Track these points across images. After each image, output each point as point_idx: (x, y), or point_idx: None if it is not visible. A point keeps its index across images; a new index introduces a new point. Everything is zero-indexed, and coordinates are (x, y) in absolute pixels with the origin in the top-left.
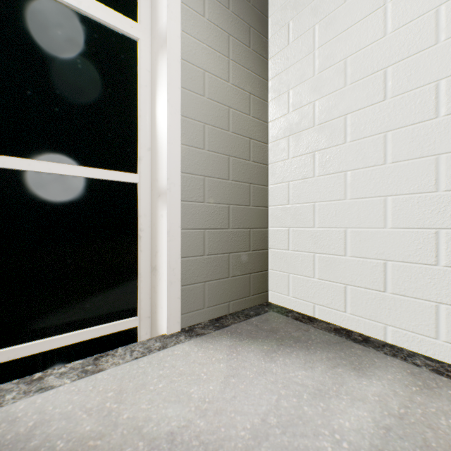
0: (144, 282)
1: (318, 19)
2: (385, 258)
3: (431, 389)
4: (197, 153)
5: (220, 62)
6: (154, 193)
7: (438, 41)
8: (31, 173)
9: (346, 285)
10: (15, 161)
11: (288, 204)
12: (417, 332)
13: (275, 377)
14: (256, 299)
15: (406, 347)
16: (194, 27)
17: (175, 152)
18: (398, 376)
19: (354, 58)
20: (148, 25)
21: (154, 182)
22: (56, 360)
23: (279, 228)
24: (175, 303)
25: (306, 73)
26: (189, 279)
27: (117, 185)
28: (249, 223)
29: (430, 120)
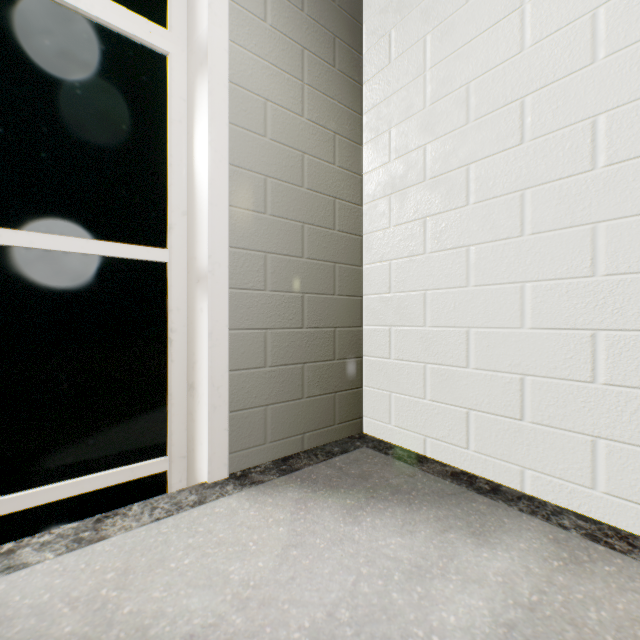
0: (176, 406)
1: (430, 26)
2: (523, 371)
3: (580, 564)
4: (255, 220)
5: (289, 87)
6: (192, 277)
7: (595, 60)
8: (3, 248)
9: (469, 410)
10: None
11: (389, 293)
12: (566, 478)
13: (356, 547)
14: (343, 429)
15: (551, 500)
16: (250, 36)
17: (221, 218)
18: (535, 545)
19: (480, 82)
20: (183, 33)
21: (192, 261)
22: (41, 522)
23: (377, 327)
24: (221, 437)
25: (414, 104)
26: (242, 402)
27: (136, 266)
28: (334, 320)
29: (585, 172)
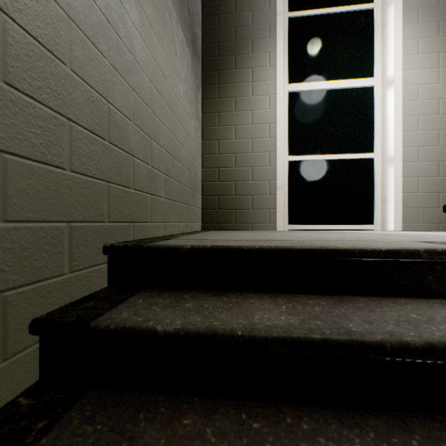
0: (377, 207)
1: None
2: None
3: None
4: (412, 135)
5: (430, 74)
6: (384, 161)
7: None
8: (330, 160)
9: None
10: (326, 156)
11: None
12: None
13: None
14: None
15: None
16: (410, 64)
17: (398, 137)
18: None
19: None
20: (379, 76)
21: (384, 156)
22: None
23: None
24: (398, 216)
25: None
26: (407, 205)
27: (363, 160)
28: None
29: None
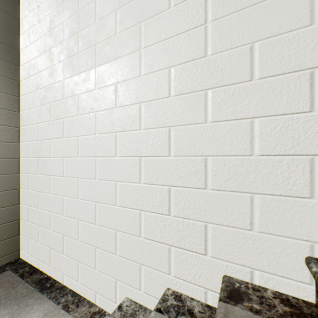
0: None
1: (40, 69)
2: (64, 233)
3: None
4: None
5: None
6: None
7: (79, 114)
8: None
9: (51, 248)
10: None
11: (29, 189)
12: (73, 278)
13: None
14: (3, 260)
15: (70, 287)
16: None
17: None
18: None
19: (53, 105)
20: None
21: None
22: None
23: (25, 205)
24: None
25: (36, 102)
26: None
27: None
28: None
29: (77, 157)
